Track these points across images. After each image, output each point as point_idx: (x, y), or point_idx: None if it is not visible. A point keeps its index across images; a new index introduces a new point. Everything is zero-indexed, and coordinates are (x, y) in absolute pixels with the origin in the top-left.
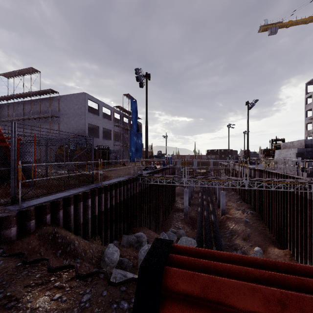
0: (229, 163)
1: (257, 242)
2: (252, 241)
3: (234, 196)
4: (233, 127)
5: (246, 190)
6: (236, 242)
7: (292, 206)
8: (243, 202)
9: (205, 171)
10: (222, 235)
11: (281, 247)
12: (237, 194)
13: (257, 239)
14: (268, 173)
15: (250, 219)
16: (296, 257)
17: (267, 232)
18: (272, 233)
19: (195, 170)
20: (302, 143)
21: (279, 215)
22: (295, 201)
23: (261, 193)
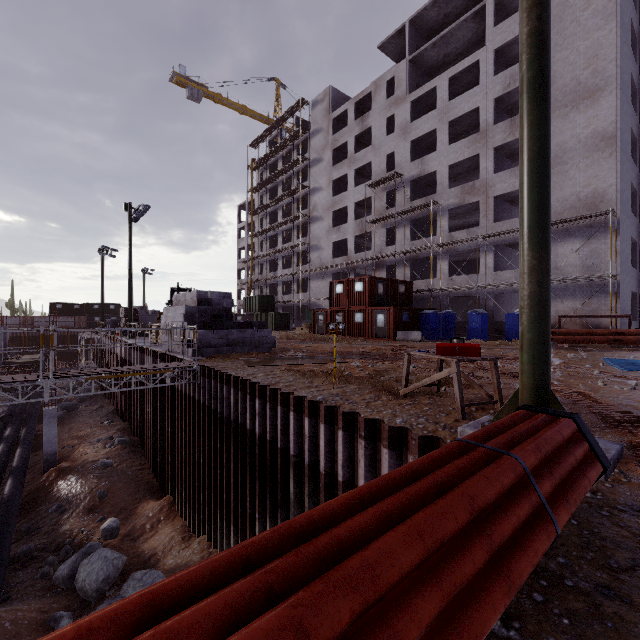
0: (96, 336)
1: (118, 504)
2: (107, 508)
3: (103, 410)
4: (113, 256)
5: (123, 392)
6: (65, 529)
7: (174, 412)
8: (118, 420)
9: (33, 360)
10: (35, 524)
11: (163, 493)
12: (112, 405)
13: (120, 498)
14: (150, 353)
15: (117, 456)
16: (178, 505)
17: (145, 473)
18: (154, 470)
19: (0, 360)
20: (195, 297)
21: (162, 434)
22: (176, 403)
23: (142, 395)
